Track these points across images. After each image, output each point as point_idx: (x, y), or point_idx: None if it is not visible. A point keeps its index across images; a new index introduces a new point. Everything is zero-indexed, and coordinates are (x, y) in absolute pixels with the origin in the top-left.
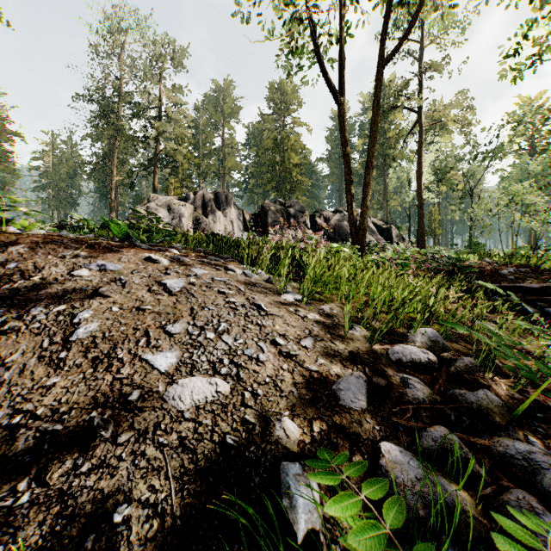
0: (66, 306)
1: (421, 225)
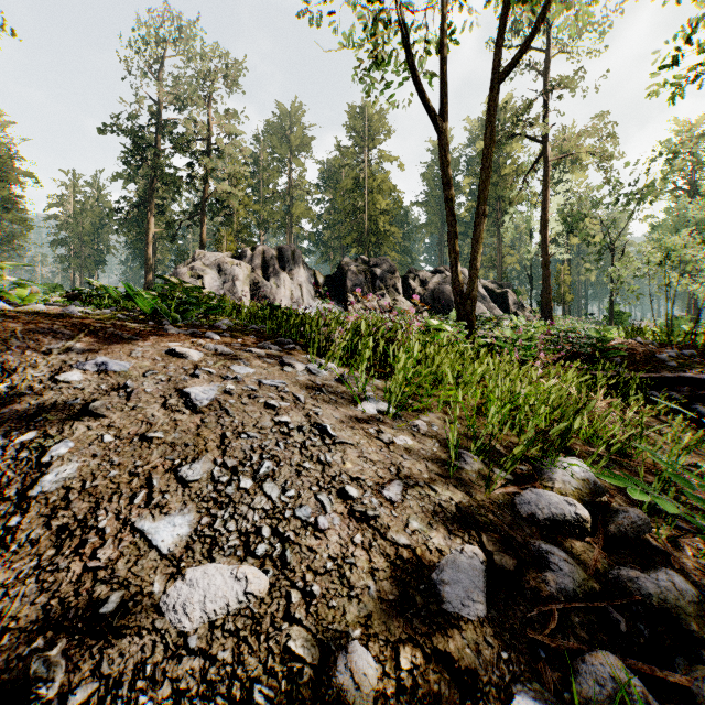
0: (37, 434)
1: (546, 288)
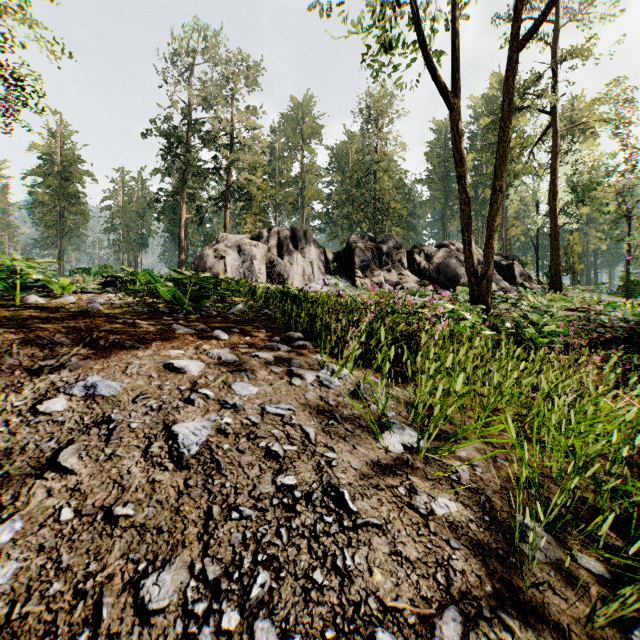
0: None
1: (555, 260)
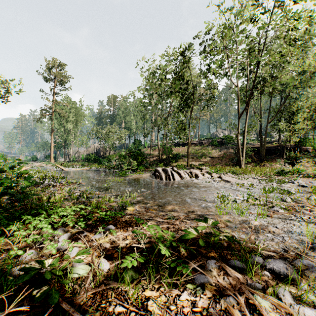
0: None
1: None
